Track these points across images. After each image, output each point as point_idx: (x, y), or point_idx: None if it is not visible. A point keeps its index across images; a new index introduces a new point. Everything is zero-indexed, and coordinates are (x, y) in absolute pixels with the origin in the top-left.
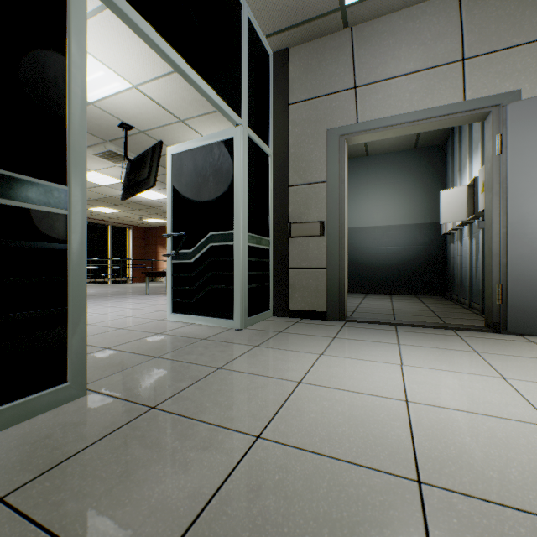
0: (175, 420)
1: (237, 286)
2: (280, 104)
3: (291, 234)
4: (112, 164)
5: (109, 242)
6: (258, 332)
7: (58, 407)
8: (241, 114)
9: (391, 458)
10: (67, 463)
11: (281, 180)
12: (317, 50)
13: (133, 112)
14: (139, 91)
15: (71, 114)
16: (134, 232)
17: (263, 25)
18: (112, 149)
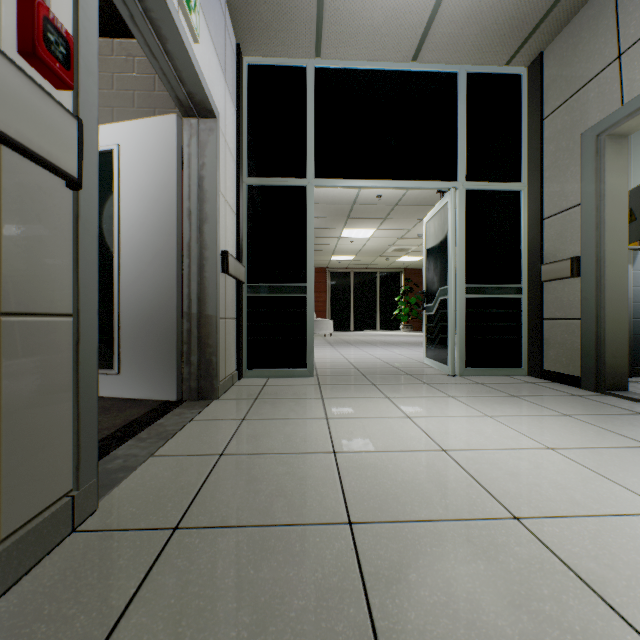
0: (316, 388)
1: (449, 336)
2: (533, 124)
3: (540, 278)
4: None
5: None
6: (458, 379)
7: (302, 377)
8: (457, 175)
9: (337, 414)
10: (281, 385)
11: (534, 215)
12: (572, 34)
13: None
14: None
15: (307, 252)
16: None
17: (494, 62)
18: None
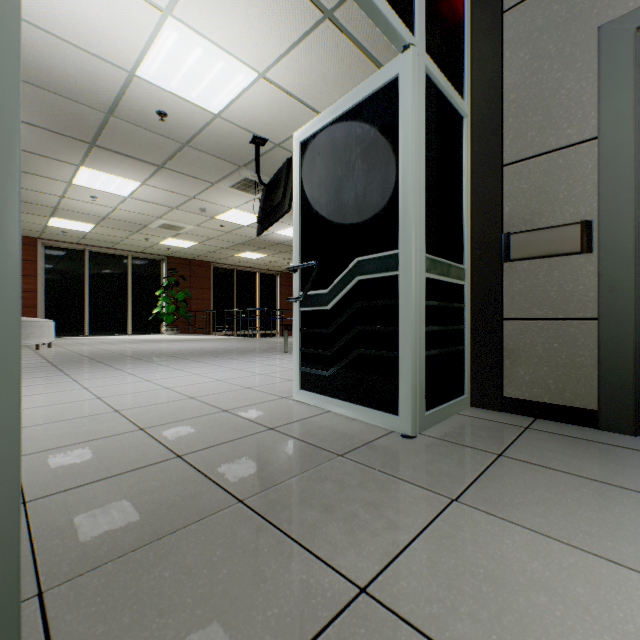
0: None
1: (404, 353)
2: (485, 17)
3: (510, 254)
4: (250, 196)
5: (257, 291)
6: (448, 449)
7: None
8: (412, 30)
9: None
10: None
11: (487, 157)
12: None
13: (264, 118)
14: (268, 82)
15: None
16: (282, 279)
17: None
18: (247, 177)
